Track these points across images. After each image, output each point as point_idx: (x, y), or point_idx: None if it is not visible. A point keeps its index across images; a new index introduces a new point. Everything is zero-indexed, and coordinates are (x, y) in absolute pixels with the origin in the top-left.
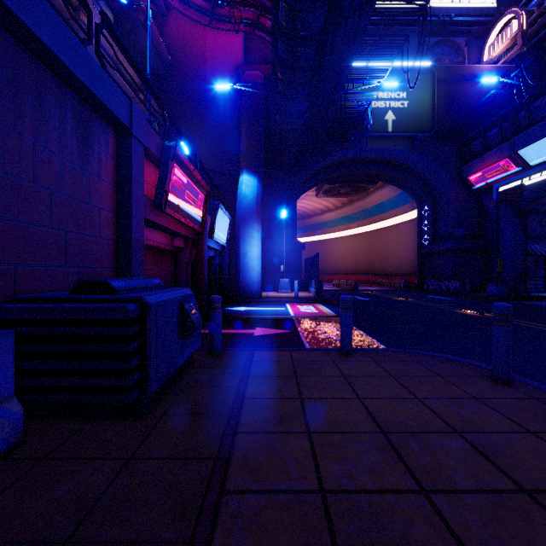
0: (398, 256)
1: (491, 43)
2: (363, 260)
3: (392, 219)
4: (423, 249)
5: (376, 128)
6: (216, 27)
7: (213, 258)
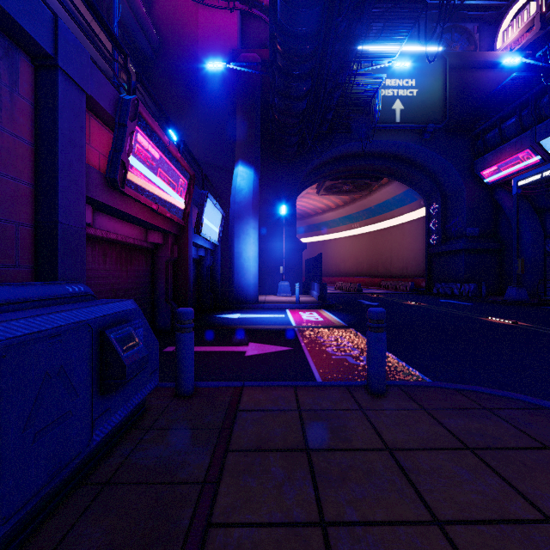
0: (404, 257)
1: (505, 29)
2: (365, 262)
3: (397, 218)
4: (432, 249)
5: (383, 118)
6: (208, 4)
7: (204, 258)
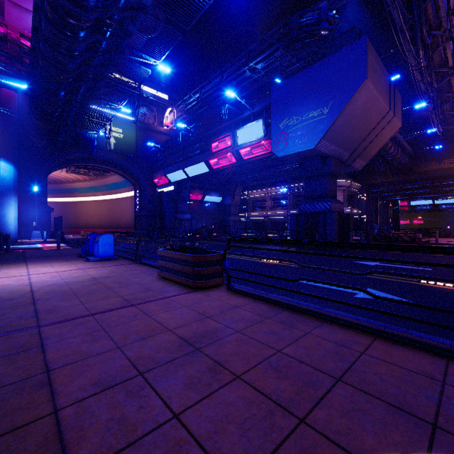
0: (127, 216)
1: (166, 116)
2: (106, 218)
3: (124, 194)
4: (136, 214)
5: (104, 145)
6: None
7: None
